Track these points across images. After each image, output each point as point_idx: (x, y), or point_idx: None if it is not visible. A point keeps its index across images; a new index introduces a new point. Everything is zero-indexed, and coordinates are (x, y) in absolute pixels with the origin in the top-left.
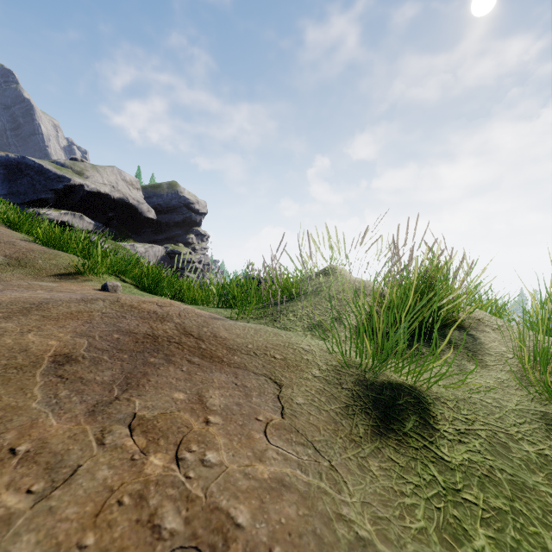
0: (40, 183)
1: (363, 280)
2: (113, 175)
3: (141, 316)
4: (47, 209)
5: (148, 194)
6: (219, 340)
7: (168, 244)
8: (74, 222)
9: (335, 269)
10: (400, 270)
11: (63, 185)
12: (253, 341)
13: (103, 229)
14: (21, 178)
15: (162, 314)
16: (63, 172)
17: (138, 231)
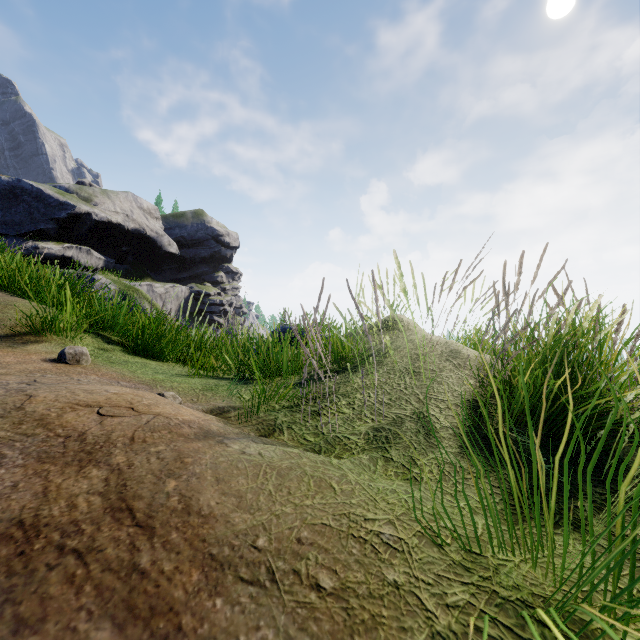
0: (39, 211)
1: (445, 341)
2: (127, 202)
3: (42, 450)
4: (47, 242)
5: (170, 224)
6: (192, 524)
7: (193, 283)
8: (80, 257)
9: (401, 321)
10: (518, 334)
11: (66, 213)
12: (270, 521)
13: (115, 266)
14: (16, 205)
15: (95, 440)
16: (66, 198)
17: (157, 268)
